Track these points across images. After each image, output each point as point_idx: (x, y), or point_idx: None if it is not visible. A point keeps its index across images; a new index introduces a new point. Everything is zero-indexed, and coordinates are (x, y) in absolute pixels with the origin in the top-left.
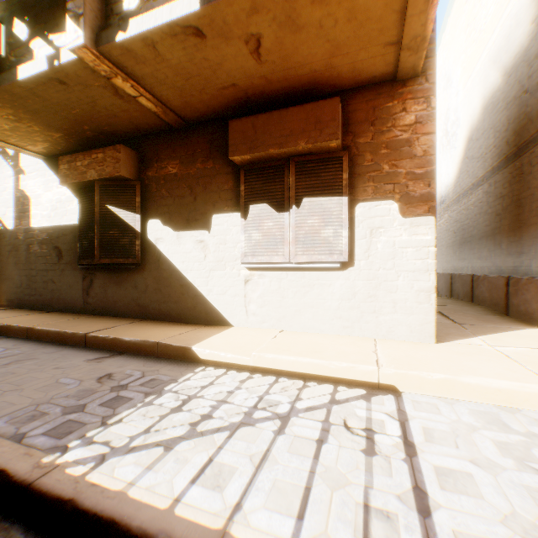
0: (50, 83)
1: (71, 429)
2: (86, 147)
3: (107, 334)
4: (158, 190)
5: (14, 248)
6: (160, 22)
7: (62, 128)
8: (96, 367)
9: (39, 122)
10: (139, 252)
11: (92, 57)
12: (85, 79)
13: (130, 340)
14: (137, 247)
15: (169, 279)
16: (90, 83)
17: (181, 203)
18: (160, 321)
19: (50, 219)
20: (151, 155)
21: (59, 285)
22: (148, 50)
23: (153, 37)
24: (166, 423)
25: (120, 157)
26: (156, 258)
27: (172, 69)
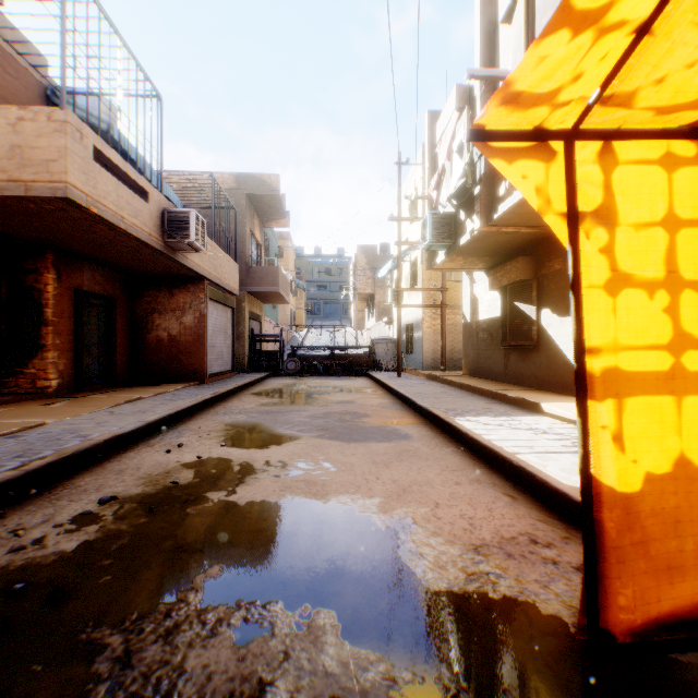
0: (472, 242)
1: (460, 415)
2: (505, 259)
3: (501, 392)
4: (547, 285)
5: (470, 335)
6: (509, 205)
7: (487, 255)
8: (487, 405)
9: (474, 256)
10: (534, 336)
11: (485, 229)
12: (487, 235)
13: (511, 396)
14: (533, 332)
15: (554, 357)
16: (490, 235)
17: (563, 294)
18: (548, 391)
19: (487, 314)
20: (543, 257)
21: (491, 361)
22: (510, 215)
23: (509, 211)
24: (492, 421)
25: (519, 267)
26: (546, 340)
27: (530, 214)
